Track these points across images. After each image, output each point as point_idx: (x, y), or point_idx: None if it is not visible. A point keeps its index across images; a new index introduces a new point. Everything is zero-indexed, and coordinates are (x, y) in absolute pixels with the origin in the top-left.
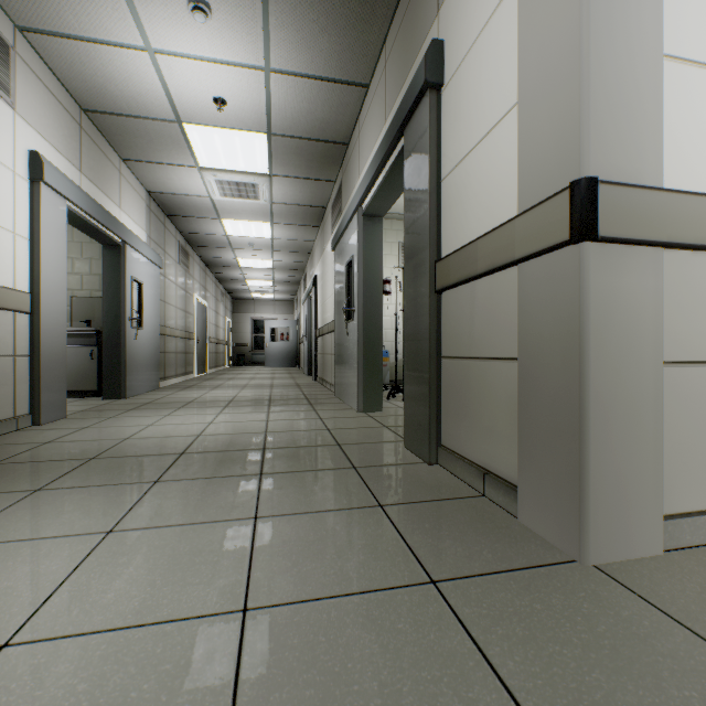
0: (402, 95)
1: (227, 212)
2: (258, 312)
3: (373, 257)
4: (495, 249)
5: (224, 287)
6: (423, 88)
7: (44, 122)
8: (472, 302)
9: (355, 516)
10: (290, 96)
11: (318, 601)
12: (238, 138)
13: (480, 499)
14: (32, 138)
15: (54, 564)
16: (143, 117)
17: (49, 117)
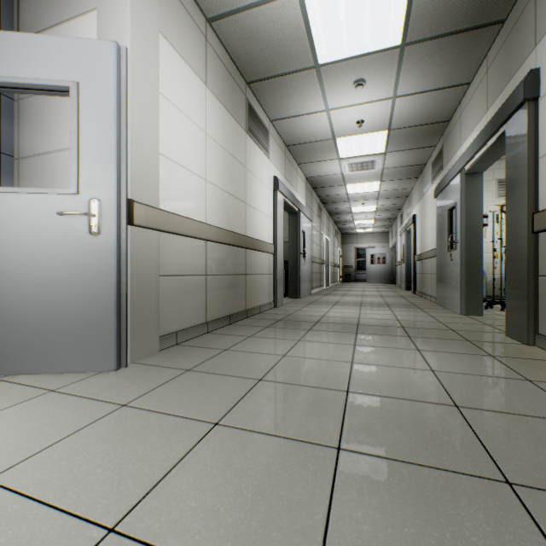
0: (502, 95)
1: (350, 180)
2: (360, 243)
3: (473, 203)
4: None
5: (337, 227)
6: (521, 103)
7: (276, 160)
8: None
9: (475, 357)
10: (407, 106)
11: (465, 374)
12: (367, 137)
13: None
14: (273, 170)
15: (344, 349)
16: (314, 141)
17: (277, 157)
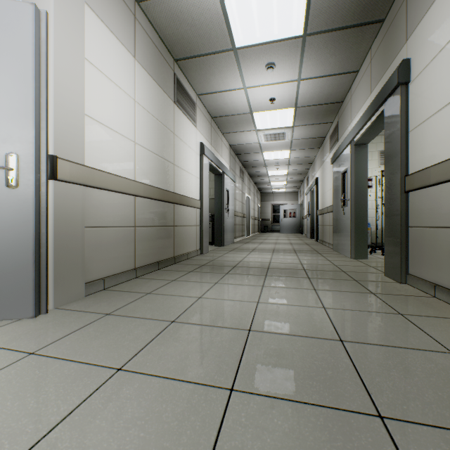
0: (382, 81)
1: (266, 148)
2: (275, 200)
3: (360, 168)
4: (440, 173)
5: (257, 187)
6: (396, 86)
7: (202, 129)
8: (427, 198)
9: (360, 294)
10: (309, 88)
11: (350, 310)
12: (278, 113)
13: (431, 298)
14: (200, 137)
15: (253, 290)
16: (235, 114)
17: (203, 126)
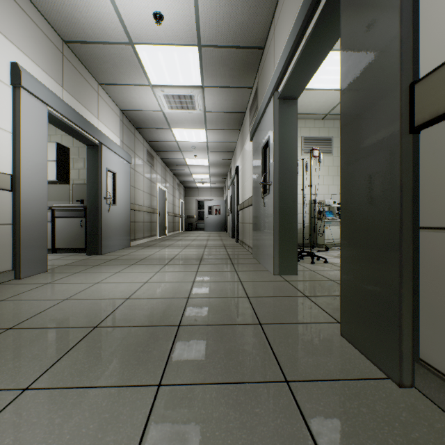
0: None
1: (175, 122)
2: (200, 196)
3: (287, 136)
4: None
5: (178, 180)
6: None
7: (27, 44)
8: None
9: None
10: (214, 1)
11: None
12: (176, 53)
13: None
14: (15, 54)
15: None
16: (106, 42)
17: (32, 41)
